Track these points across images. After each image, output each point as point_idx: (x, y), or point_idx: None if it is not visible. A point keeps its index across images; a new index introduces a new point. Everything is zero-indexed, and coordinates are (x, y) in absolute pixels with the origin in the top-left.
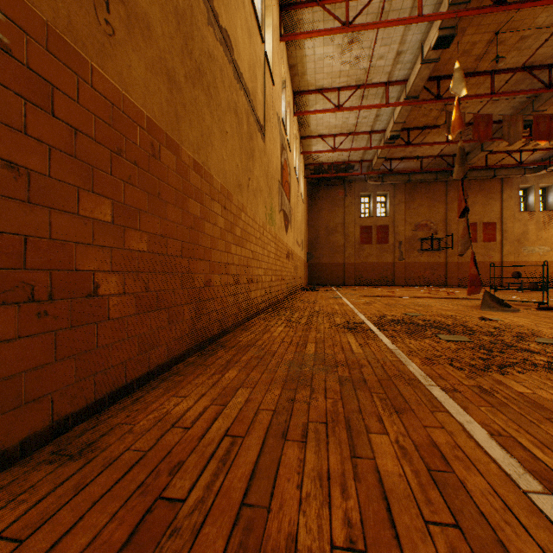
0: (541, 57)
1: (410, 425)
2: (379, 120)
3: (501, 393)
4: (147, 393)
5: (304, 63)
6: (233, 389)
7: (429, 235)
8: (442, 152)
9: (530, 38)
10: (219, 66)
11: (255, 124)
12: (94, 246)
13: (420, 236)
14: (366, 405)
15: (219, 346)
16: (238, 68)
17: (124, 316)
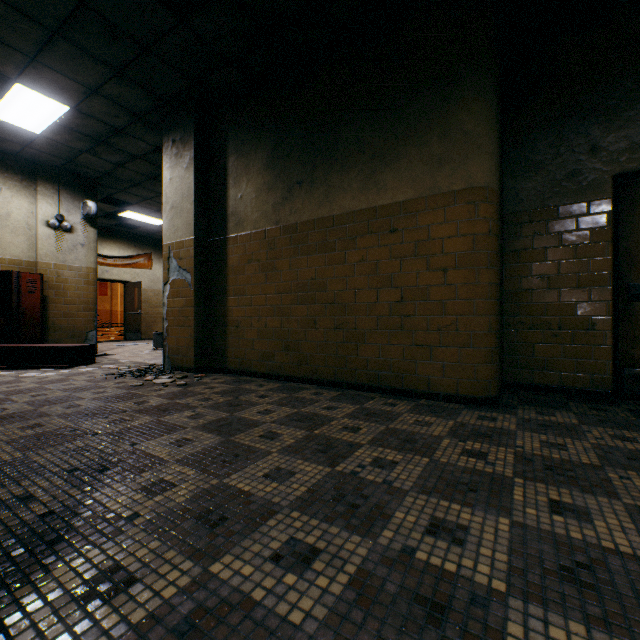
0: None
1: None
2: None
3: None
4: None
5: None
6: None
7: None
8: None
9: None
10: None
11: None
12: None
13: None
14: None
15: None
16: None
17: None
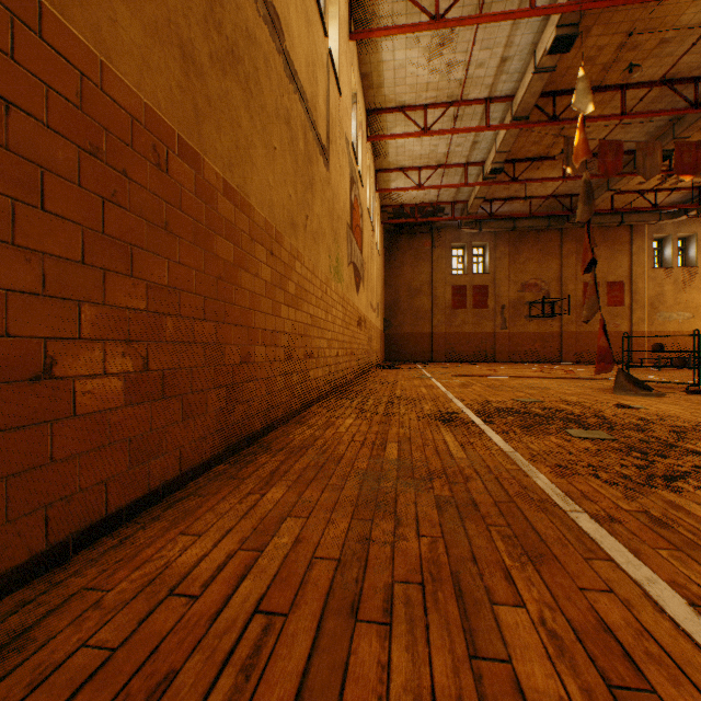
0: (685, 67)
1: (558, 587)
2: (477, 149)
3: (683, 524)
4: (141, 529)
5: (381, 71)
6: (276, 520)
7: (539, 297)
8: (557, 191)
9: (672, 42)
10: (264, 54)
11: (315, 144)
12: (46, 298)
13: (528, 299)
14: (483, 548)
15: (262, 448)
16: (290, 63)
17: (104, 410)
